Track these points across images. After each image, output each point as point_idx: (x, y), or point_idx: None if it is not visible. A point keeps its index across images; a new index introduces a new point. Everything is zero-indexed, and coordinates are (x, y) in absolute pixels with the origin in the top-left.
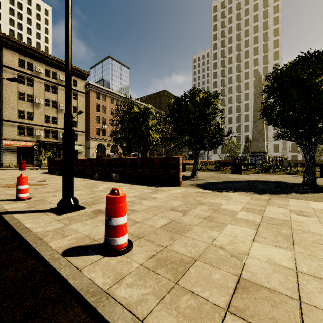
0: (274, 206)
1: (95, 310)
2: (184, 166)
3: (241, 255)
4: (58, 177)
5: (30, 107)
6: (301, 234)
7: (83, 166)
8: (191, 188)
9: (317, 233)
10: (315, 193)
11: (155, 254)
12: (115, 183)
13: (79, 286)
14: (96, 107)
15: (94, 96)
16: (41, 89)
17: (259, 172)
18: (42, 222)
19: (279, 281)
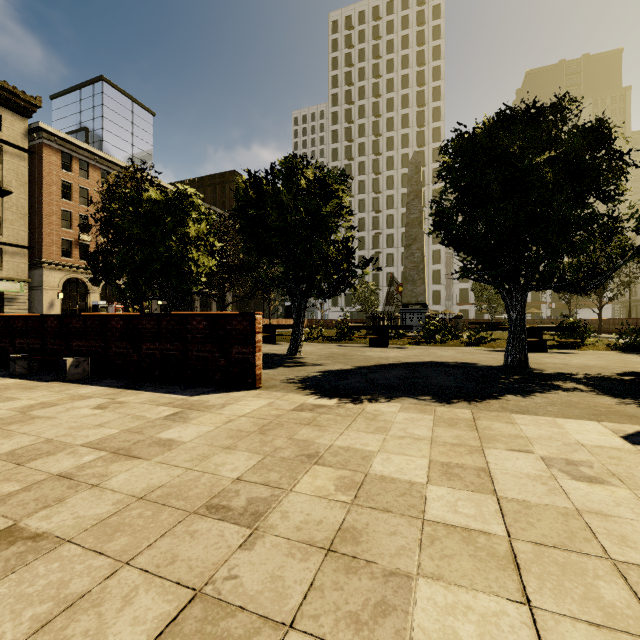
0: (500, 447)
1: None
2: (273, 332)
3: None
4: None
5: None
6: None
7: None
8: (286, 393)
9: None
10: (545, 390)
11: None
12: (67, 389)
13: None
14: (60, 189)
15: (55, 160)
16: None
17: (419, 343)
18: None
19: None
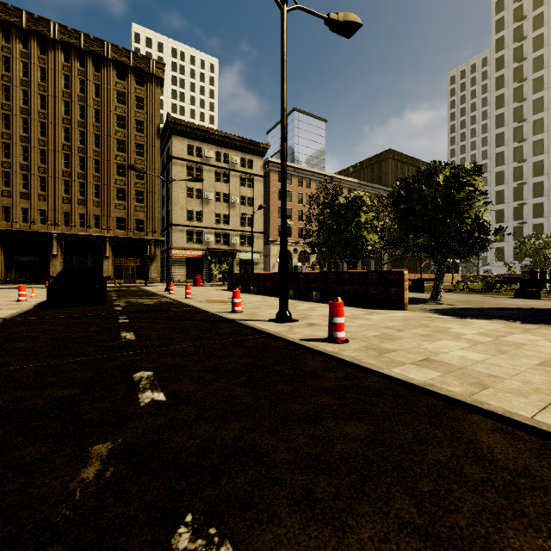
0: (528, 334)
1: (332, 356)
2: (422, 284)
3: (439, 352)
4: (245, 295)
5: (199, 205)
6: (522, 351)
7: (272, 282)
8: (421, 313)
9: (546, 352)
10: None
11: (367, 346)
12: (316, 304)
13: (320, 350)
14: (277, 195)
15: (275, 178)
16: (211, 180)
17: None
18: (270, 326)
19: (458, 362)
